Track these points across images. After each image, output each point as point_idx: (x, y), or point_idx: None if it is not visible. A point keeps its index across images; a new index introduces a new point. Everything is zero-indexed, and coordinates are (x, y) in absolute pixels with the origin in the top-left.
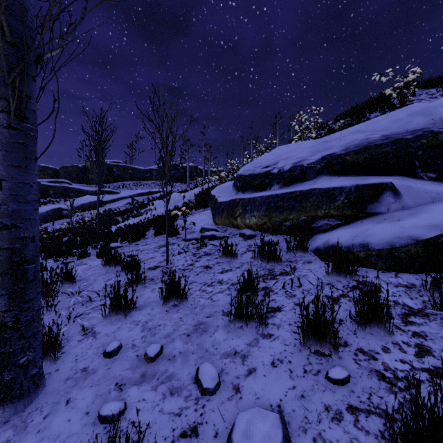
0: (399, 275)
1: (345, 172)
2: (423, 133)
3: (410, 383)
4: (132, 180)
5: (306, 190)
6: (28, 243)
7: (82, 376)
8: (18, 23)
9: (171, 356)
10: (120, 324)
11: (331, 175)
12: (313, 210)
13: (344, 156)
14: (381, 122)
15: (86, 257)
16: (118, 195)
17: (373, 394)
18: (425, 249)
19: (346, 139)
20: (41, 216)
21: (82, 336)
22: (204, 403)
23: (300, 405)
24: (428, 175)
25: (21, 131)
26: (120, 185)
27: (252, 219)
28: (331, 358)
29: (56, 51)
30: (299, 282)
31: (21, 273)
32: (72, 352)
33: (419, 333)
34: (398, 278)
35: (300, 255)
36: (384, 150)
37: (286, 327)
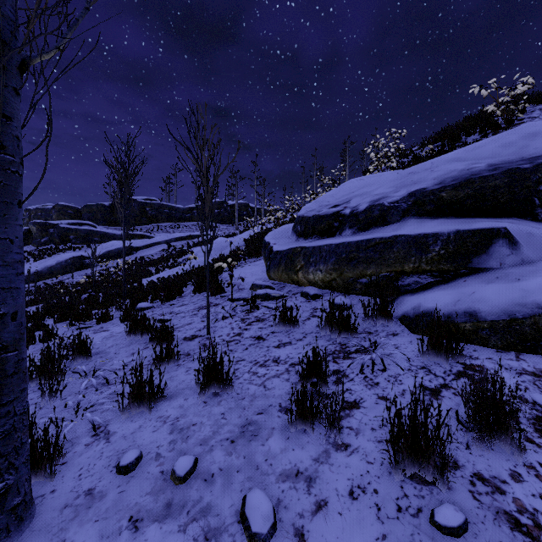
0: (521, 356)
1: (439, 213)
2: None
3: None
4: (169, 221)
5: (389, 237)
6: (6, 323)
7: (85, 503)
8: None
9: (208, 475)
10: (142, 421)
11: (421, 217)
12: (399, 263)
13: (438, 192)
14: (487, 147)
15: (107, 321)
16: (151, 240)
17: None
18: None
19: (440, 170)
20: (59, 265)
21: (91, 437)
22: None
23: None
24: None
25: None
26: (155, 228)
27: (318, 274)
28: (437, 489)
29: (49, 54)
30: (383, 364)
31: None
32: (75, 463)
33: None
34: (521, 361)
35: (382, 323)
36: (492, 184)
37: (368, 434)
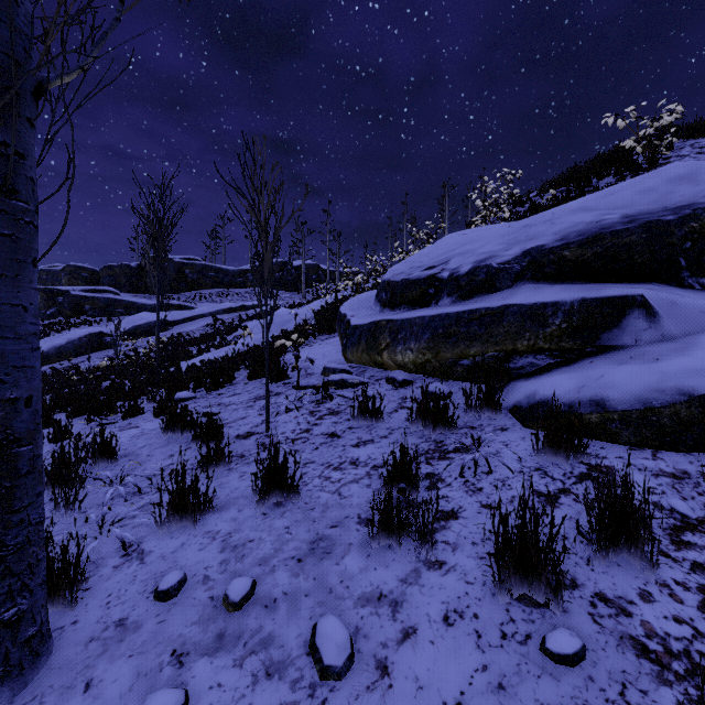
0: (659, 454)
1: (561, 277)
2: (694, 211)
3: (704, 676)
4: (215, 287)
5: (498, 307)
6: (19, 410)
7: (116, 636)
8: (1, 25)
9: (269, 601)
10: (185, 538)
11: (538, 282)
12: (510, 340)
13: (560, 250)
14: (621, 193)
15: (137, 416)
16: (192, 312)
17: (629, 686)
18: (704, 411)
19: (562, 222)
20: (70, 345)
21: (120, 557)
22: (325, 696)
23: (496, 704)
24: (702, 282)
25: (7, 215)
26: (196, 296)
27: (408, 355)
28: (550, 611)
29: (71, 76)
30: (488, 465)
31: (6, 461)
32: (102, 589)
33: (704, 566)
34: (658, 461)
35: (488, 416)
36: (627, 240)
37: (468, 549)
